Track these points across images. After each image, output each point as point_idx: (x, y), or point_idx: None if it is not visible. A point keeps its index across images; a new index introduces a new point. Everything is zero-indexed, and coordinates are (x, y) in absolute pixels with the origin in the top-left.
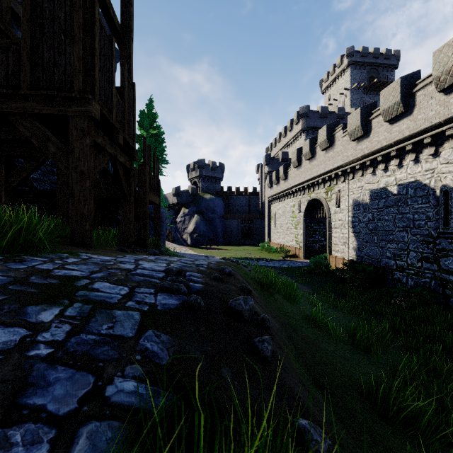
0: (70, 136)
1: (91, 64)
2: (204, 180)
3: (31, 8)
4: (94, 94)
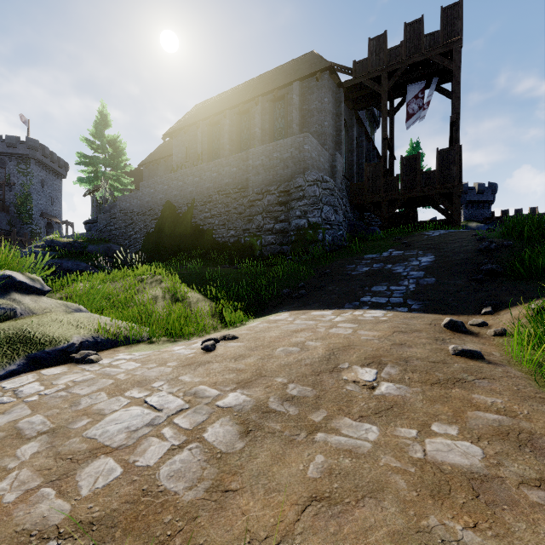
0: (453, 199)
1: (460, 170)
2: (467, 207)
3: (438, 157)
4: (461, 181)
